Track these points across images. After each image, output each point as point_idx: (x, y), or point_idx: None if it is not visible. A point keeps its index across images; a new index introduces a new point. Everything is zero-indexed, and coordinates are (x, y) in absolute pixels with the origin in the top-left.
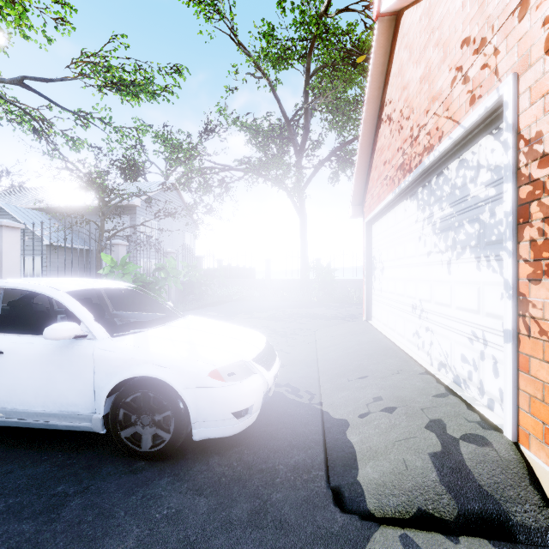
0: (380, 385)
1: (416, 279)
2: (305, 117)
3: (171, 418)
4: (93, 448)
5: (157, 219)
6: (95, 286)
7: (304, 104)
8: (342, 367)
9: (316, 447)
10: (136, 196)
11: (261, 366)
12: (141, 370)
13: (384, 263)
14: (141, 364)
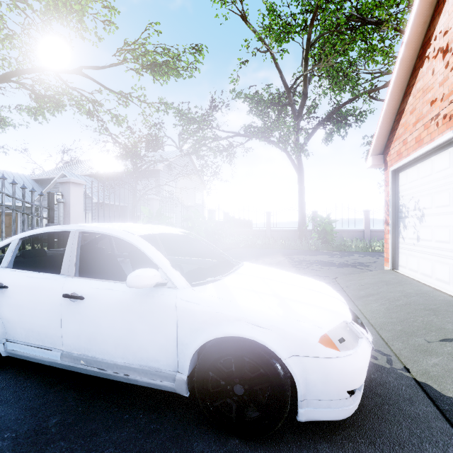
0: None
1: None
2: (304, 83)
3: (271, 390)
4: (172, 408)
5: (175, 180)
6: (161, 230)
7: (304, 71)
8: (404, 323)
9: None
10: (160, 162)
11: (362, 328)
12: (233, 328)
13: (425, 210)
14: (231, 322)
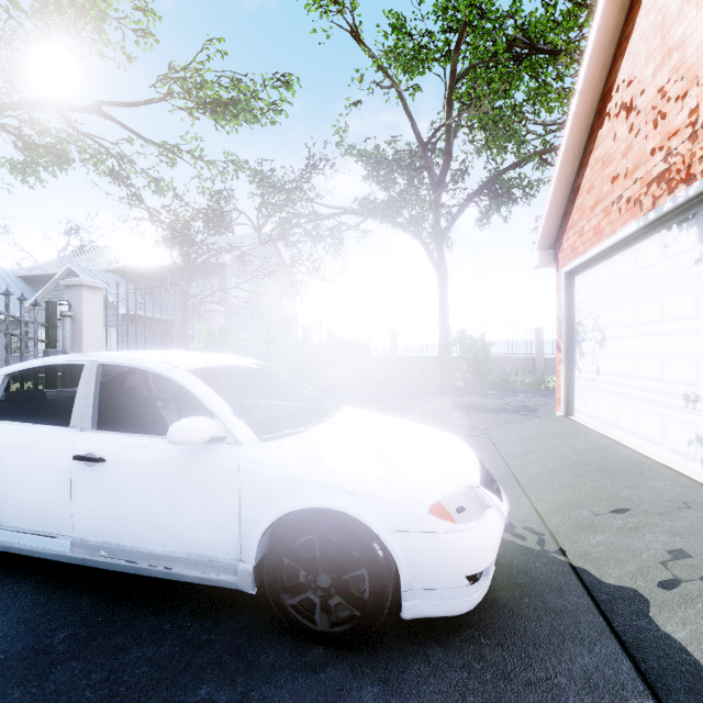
0: (667, 528)
1: (697, 353)
2: (447, 137)
3: (366, 579)
4: (234, 613)
5: (250, 280)
6: (221, 362)
7: (447, 119)
8: (568, 490)
9: (605, 641)
10: (227, 252)
11: (493, 495)
12: (316, 497)
13: (607, 331)
14: (314, 488)
